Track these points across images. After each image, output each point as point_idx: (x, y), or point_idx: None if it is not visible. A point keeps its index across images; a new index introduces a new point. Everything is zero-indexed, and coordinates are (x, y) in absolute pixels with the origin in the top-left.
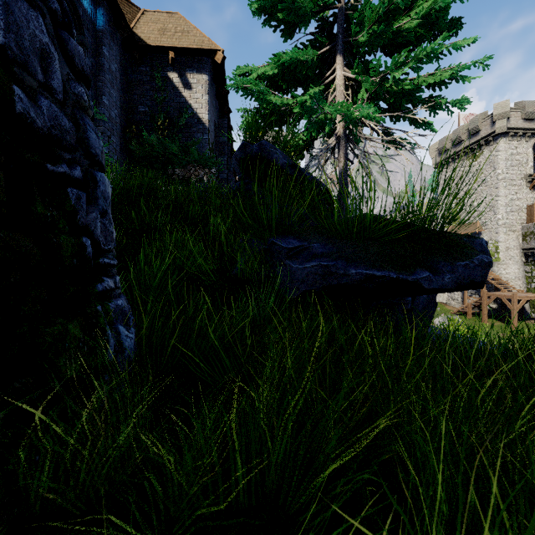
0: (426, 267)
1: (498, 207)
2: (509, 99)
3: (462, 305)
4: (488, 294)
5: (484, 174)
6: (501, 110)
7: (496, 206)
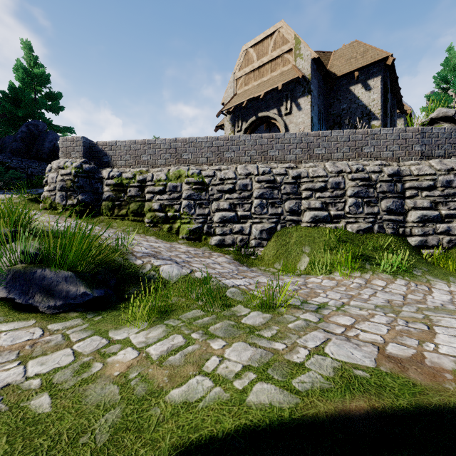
0: None
1: None
2: None
3: None
4: None
5: None
6: None
7: None
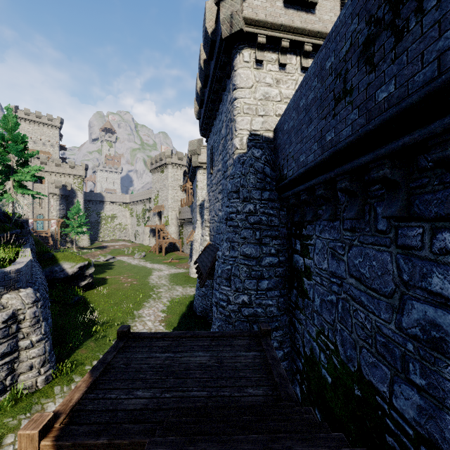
0: (0, 234)
1: (169, 199)
2: (171, 149)
3: (152, 247)
4: (158, 241)
5: (165, 182)
6: (168, 154)
7: (168, 198)
